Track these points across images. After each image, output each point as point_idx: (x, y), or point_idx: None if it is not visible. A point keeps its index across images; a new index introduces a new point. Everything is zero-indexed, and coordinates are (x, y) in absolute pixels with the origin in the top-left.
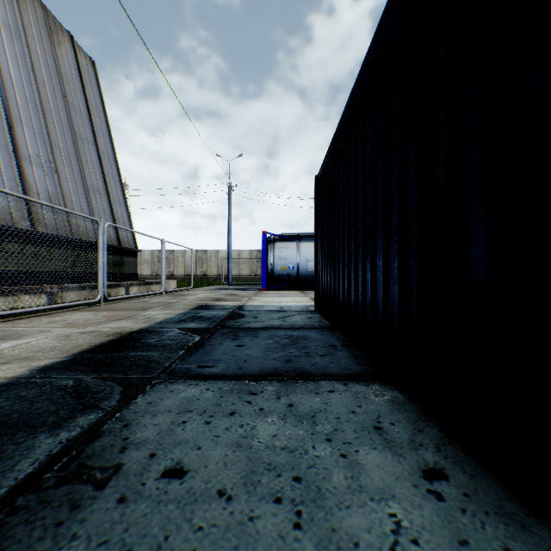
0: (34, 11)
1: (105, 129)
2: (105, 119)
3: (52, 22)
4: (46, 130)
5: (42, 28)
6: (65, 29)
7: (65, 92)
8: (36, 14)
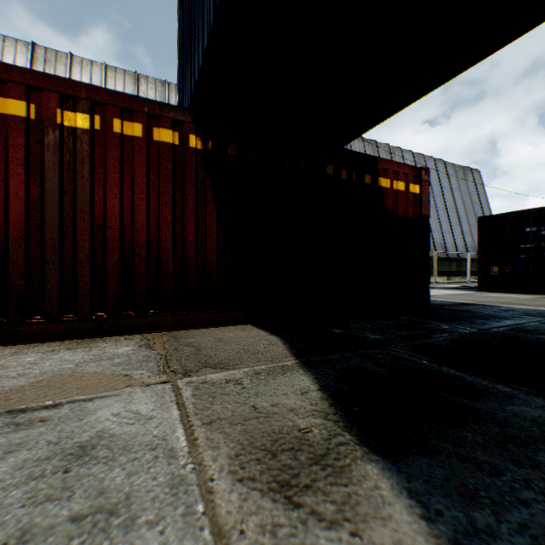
0: (459, 173)
1: (485, 202)
2: (484, 197)
3: (463, 171)
4: (467, 219)
5: (462, 177)
6: (467, 168)
7: (470, 198)
8: (460, 173)
